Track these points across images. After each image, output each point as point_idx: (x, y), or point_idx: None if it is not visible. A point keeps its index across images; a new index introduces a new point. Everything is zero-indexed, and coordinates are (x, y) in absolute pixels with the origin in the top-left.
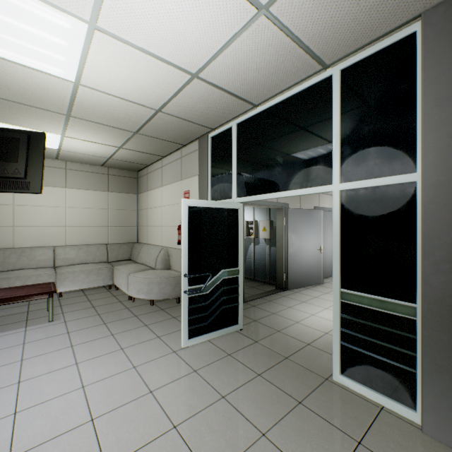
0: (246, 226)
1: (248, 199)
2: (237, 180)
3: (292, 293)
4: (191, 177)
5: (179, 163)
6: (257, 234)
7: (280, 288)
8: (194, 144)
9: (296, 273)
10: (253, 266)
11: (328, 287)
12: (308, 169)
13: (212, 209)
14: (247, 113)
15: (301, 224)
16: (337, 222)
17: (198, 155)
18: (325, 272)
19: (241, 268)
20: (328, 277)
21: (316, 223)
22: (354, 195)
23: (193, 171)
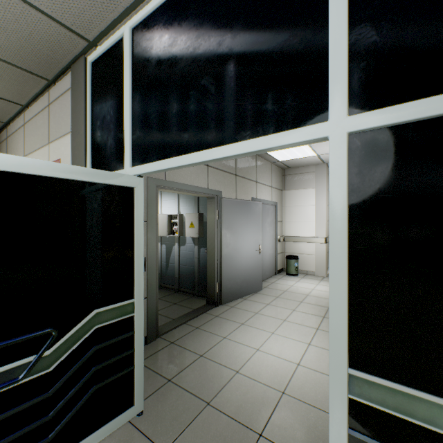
0: (168, 221)
1: (150, 168)
2: (133, 134)
3: (226, 309)
4: (62, 136)
5: (45, 115)
6: (183, 232)
7: (211, 303)
8: (66, 78)
9: (232, 281)
10: (178, 273)
11: (268, 294)
12: (269, 95)
13: (65, 182)
14: (148, 1)
15: (238, 219)
16: (343, 210)
17: (71, 96)
18: (263, 274)
19: (139, 298)
20: (266, 279)
21: (254, 217)
22: (385, 143)
23: (65, 125)
